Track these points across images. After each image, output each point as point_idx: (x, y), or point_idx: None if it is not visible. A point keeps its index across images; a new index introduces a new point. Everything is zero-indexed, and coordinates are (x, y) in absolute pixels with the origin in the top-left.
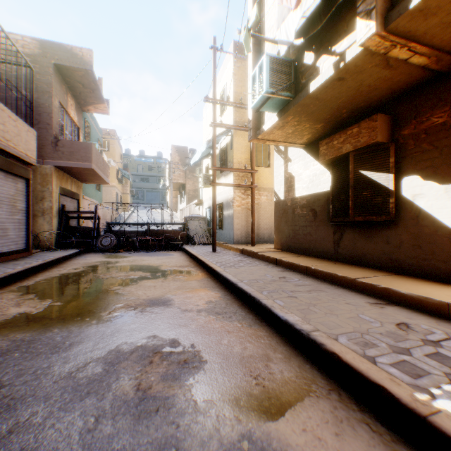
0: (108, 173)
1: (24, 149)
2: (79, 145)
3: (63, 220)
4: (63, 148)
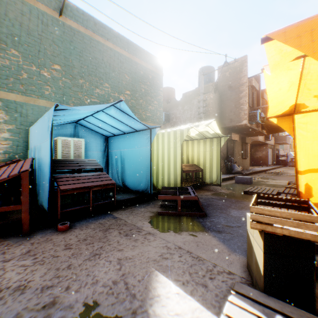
0: (288, 140)
1: (272, 143)
2: (282, 136)
3: (276, 157)
4: (277, 138)
